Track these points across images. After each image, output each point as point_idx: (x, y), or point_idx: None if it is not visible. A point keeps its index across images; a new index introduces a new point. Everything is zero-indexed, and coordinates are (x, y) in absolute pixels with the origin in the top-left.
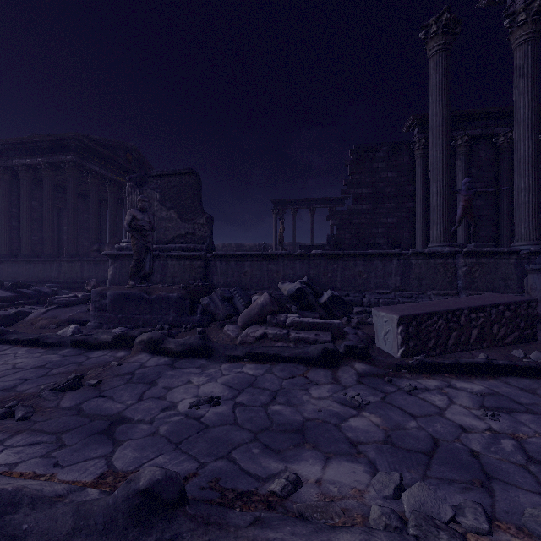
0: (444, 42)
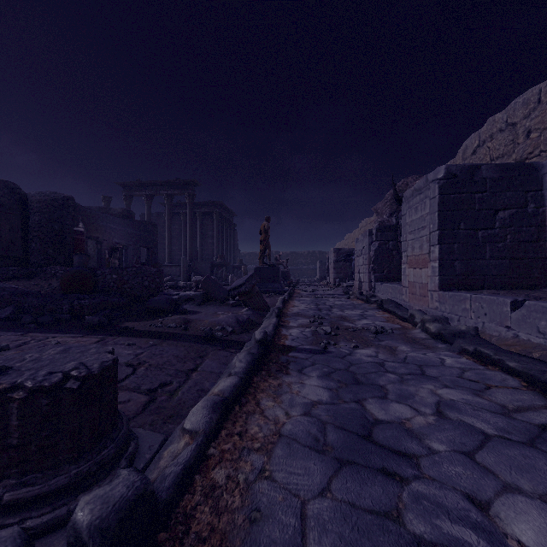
0: (104, 204)
